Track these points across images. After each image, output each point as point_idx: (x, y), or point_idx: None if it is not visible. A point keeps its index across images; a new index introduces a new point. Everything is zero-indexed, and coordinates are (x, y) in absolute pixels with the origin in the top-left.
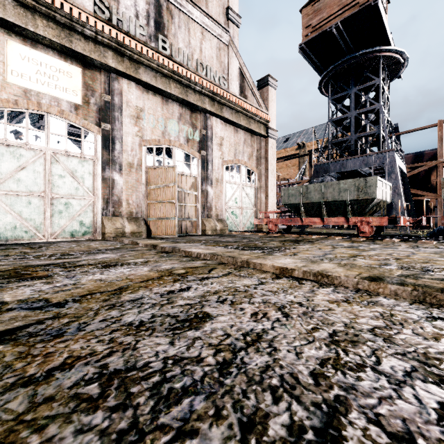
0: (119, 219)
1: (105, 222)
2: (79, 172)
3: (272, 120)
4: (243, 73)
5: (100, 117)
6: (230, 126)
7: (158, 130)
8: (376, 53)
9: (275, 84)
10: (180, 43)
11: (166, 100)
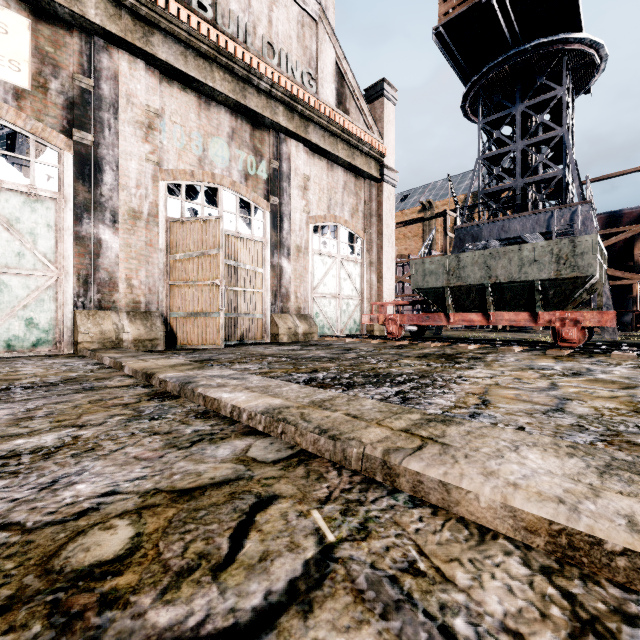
0: (111, 315)
1: (80, 320)
2: (25, 222)
3: (389, 154)
4: (342, 70)
5: (72, 119)
6: (321, 159)
7: (191, 153)
8: (558, 44)
9: (393, 96)
10: (231, 2)
11: (205, 102)
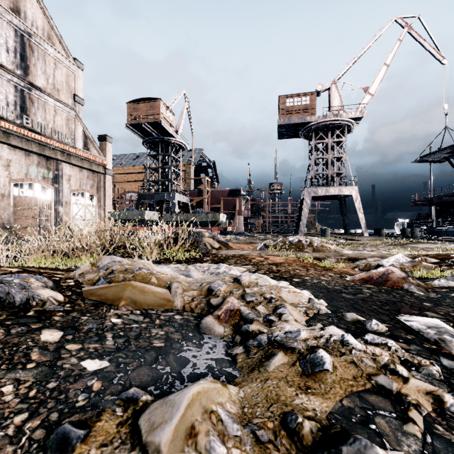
0: None
1: None
2: None
3: (109, 163)
4: (86, 134)
5: None
6: (77, 168)
7: (22, 172)
8: (168, 139)
9: (111, 141)
10: (38, 118)
11: (28, 154)
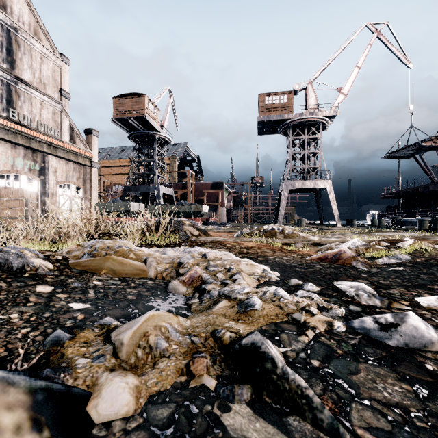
0: None
1: None
2: None
3: (95, 156)
4: (72, 127)
5: None
6: (63, 160)
7: (9, 164)
8: (153, 134)
9: (97, 134)
10: (25, 111)
11: (14, 146)
